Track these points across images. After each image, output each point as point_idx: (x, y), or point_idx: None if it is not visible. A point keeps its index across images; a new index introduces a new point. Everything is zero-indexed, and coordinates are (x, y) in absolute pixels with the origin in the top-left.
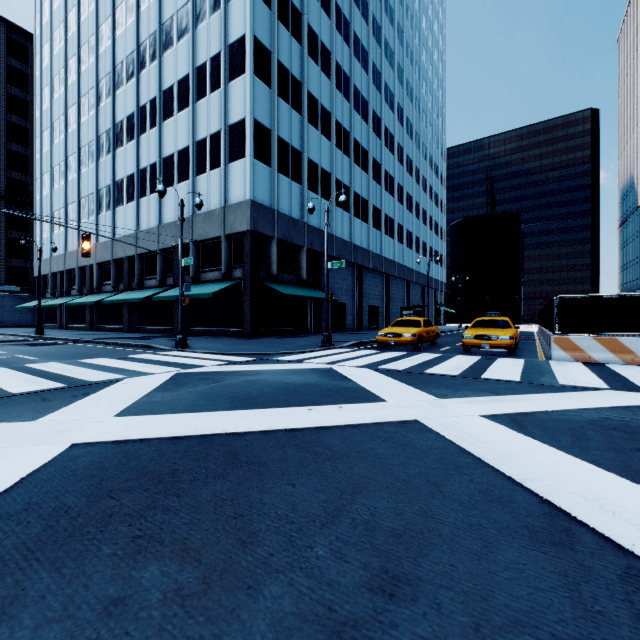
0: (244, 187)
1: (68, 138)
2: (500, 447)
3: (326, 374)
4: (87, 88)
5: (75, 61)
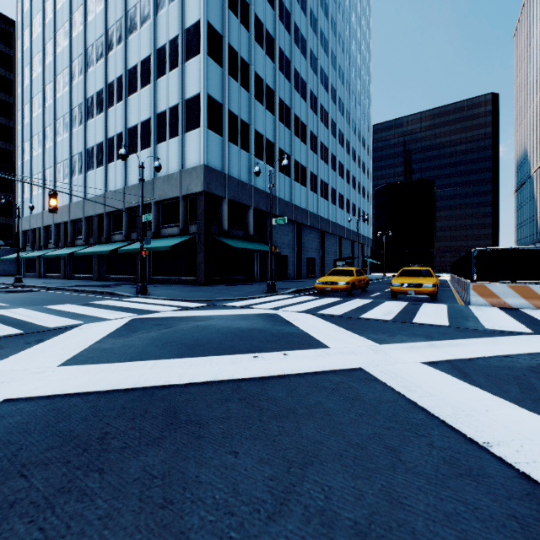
0: (199, 153)
1: (45, 111)
2: (451, 400)
3: (271, 319)
4: (62, 68)
5: (51, 44)
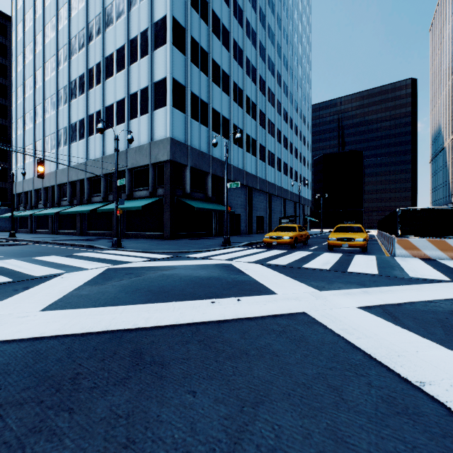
0: (165, 128)
1: (36, 92)
2: (385, 342)
3: (226, 269)
4: (50, 55)
5: (41, 36)
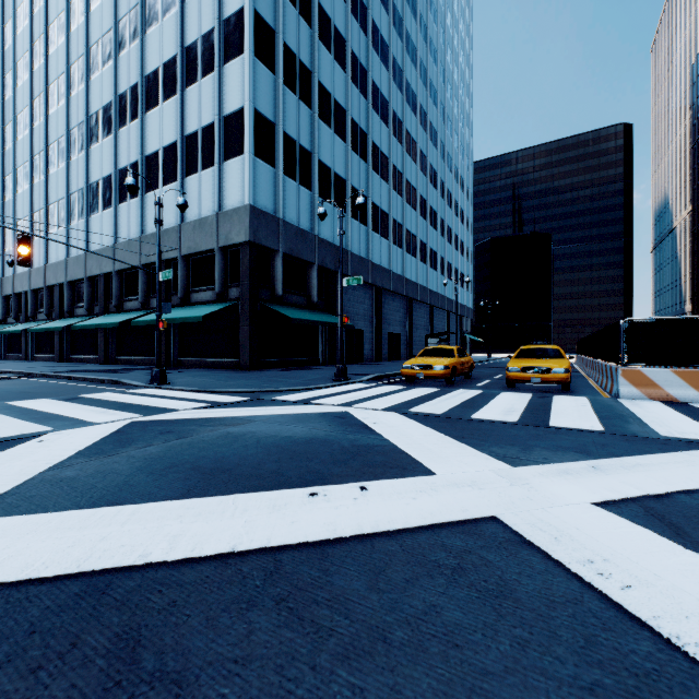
0: (242, 190)
1: (34, 133)
2: (687, 598)
3: (340, 422)
4: (56, 74)
5: (42, 42)
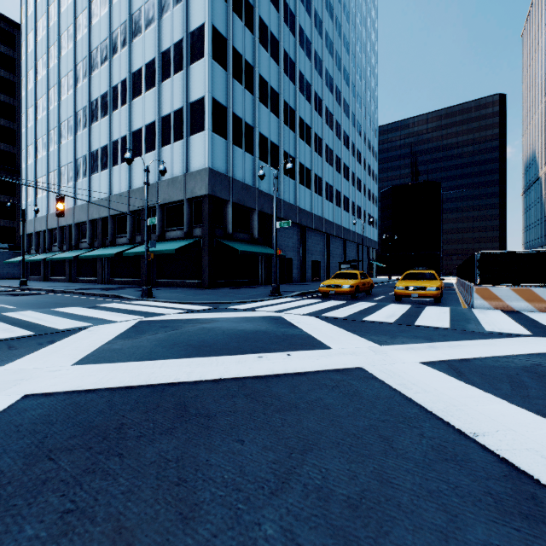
0: (203, 157)
1: (50, 114)
2: (445, 396)
3: (275, 322)
4: (66, 71)
5: (56, 47)
